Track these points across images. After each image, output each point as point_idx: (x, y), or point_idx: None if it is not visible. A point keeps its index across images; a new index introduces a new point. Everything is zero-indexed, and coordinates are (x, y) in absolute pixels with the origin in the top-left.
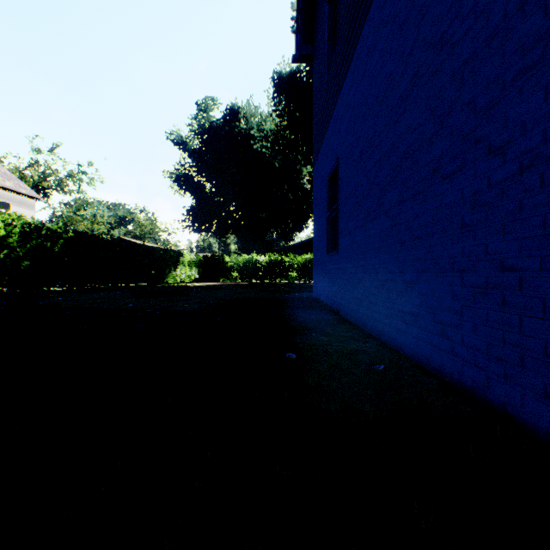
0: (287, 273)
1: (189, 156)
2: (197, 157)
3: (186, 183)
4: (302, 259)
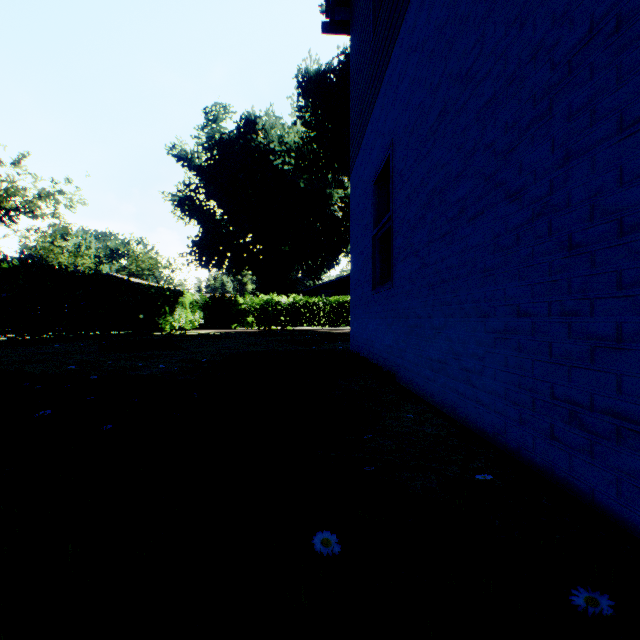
0: (315, 318)
1: (195, 175)
2: (205, 176)
3: (191, 208)
4: (333, 300)
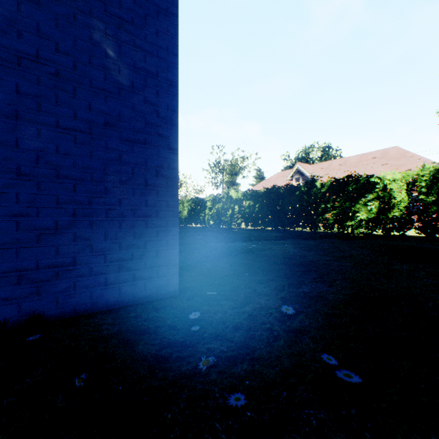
0: None
1: None
2: None
3: None
4: None
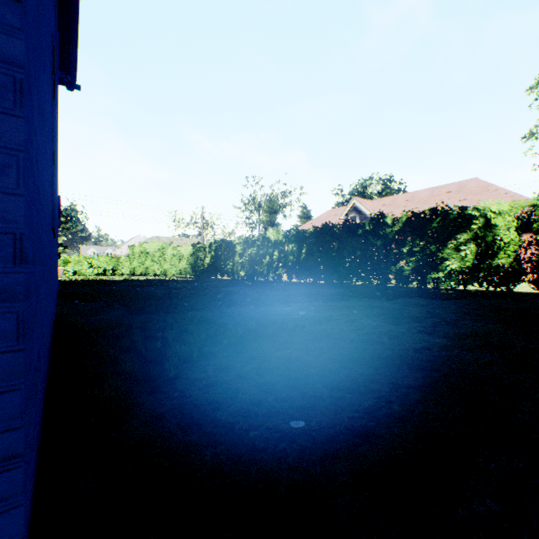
0: None
1: None
2: None
3: None
4: None
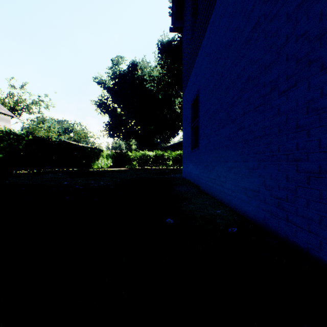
0: (166, 162)
1: (107, 92)
2: (112, 92)
3: (105, 108)
4: (175, 153)
